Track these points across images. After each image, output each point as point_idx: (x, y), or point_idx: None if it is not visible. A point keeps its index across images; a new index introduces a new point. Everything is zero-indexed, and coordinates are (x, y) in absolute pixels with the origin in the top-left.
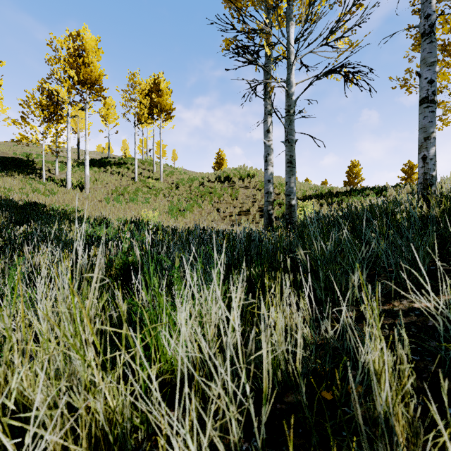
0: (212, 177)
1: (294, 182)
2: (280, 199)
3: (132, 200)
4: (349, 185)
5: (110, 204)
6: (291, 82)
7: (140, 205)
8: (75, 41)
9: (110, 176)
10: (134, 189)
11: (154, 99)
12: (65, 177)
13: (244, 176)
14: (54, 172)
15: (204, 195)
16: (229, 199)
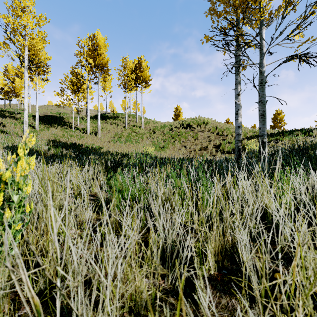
0: (178, 125)
1: (265, 127)
2: (229, 139)
3: (128, 141)
4: (274, 128)
5: (116, 144)
6: (263, 65)
7: (134, 144)
8: (93, 40)
9: (110, 125)
10: (126, 134)
11: (138, 73)
12: (84, 127)
13: (201, 123)
14: (76, 124)
15: (175, 137)
16: (192, 139)
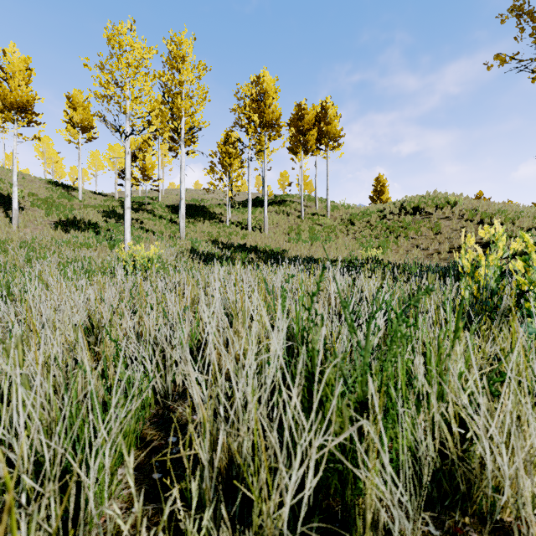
0: (395, 209)
1: None
2: (509, 231)
3: (315, 239)
4: None
5: (298, 244)
6: None
7: (327, 244)
8: (257, 86)
9: (276, 215)
10: (306, 228)
11: (322, 128)
12: (239, 220)
13: (443, 205)
14: (225, 215)
15: (396, 230)
16: (429, 233)
